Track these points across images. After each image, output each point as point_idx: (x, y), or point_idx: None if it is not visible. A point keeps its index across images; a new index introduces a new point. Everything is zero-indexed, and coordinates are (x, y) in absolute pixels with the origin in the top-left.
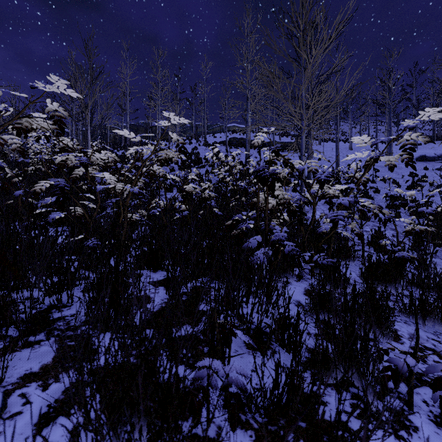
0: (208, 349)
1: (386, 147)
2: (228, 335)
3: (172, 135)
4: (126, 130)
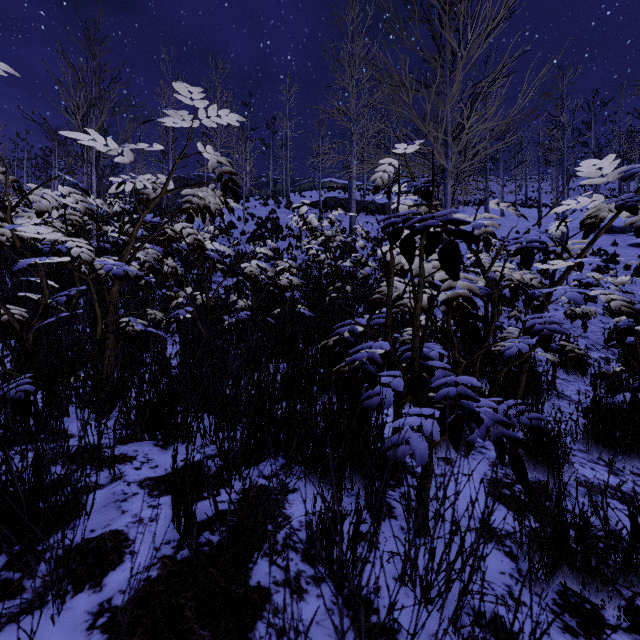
0: None
1: None
2: None
3: (204, 150)
4: (95, 134)
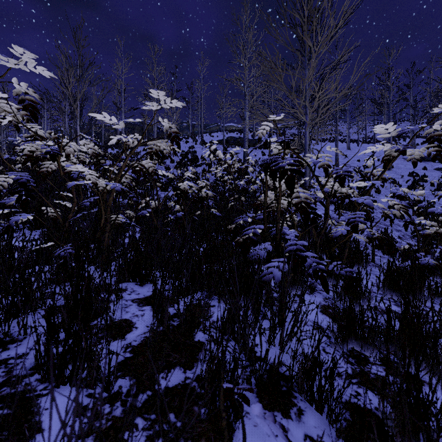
0: (207, 411)
1: (412, 138)
2: (241, 420)
3: (162, 121)
4: (105, 114)
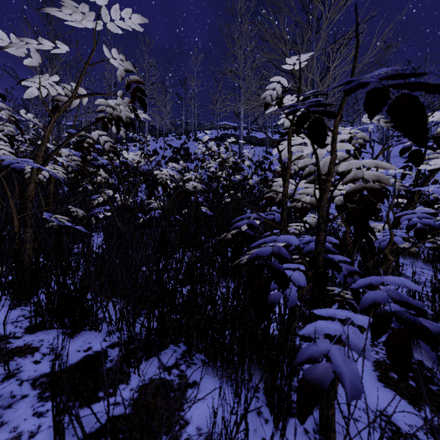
0: None
1: None
2: None
3: (111, 56)
4: None
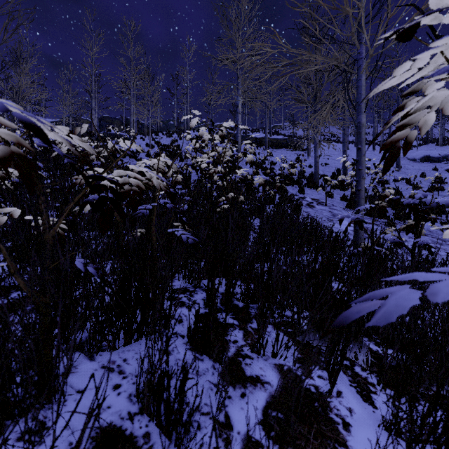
0: None
1: None
2: None
3: None
4: None
